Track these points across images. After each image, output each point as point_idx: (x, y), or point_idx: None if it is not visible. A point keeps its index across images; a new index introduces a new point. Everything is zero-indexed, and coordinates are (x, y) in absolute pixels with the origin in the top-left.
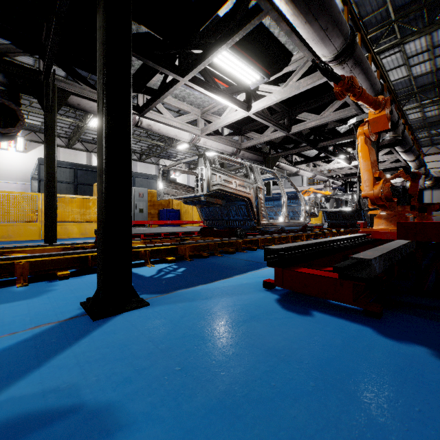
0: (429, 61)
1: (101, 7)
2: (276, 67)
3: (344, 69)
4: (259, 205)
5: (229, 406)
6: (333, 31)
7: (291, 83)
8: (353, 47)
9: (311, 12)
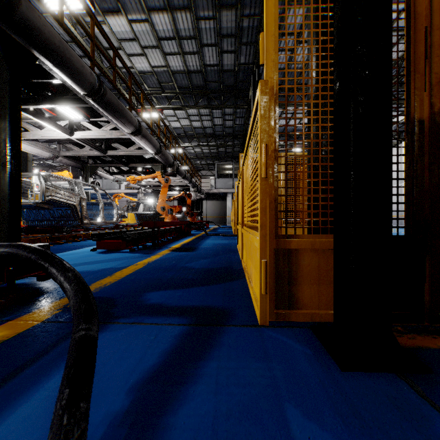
0: (200, 121)
1: (7, 121)
2: (96, 114)
3: (137, 138)
4: (83, 210)
5: (87, 263)
6: (129, 124)
7: (106, 129)
8: (140, 130)
9: (116, 116)
